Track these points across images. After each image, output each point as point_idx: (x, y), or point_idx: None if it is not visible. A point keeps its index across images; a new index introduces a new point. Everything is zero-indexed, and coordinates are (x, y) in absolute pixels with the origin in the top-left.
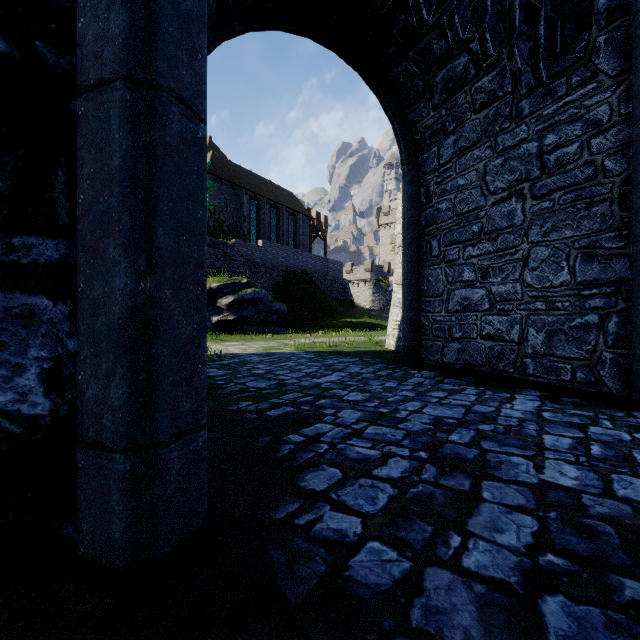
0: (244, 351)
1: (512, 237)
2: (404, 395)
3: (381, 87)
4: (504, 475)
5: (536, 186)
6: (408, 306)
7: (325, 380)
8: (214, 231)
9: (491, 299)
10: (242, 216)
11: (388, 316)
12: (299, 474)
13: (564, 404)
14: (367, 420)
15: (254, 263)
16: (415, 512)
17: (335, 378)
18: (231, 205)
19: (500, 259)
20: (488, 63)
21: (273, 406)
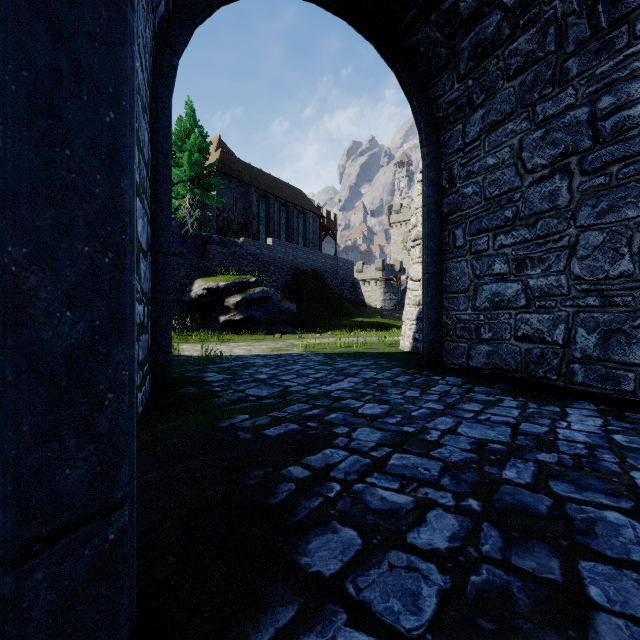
0: (249, 352)
1: (555, 221)
2: (430, 408)
3: (398, 59)
4: (607, 548)
5: (587, 159)
6: (428, 303)
7: (336, 387)
8: (223, 230)
9: (528, 294)
10: (251, 214)
11: (400, 316)
12: (299, 539)
13: (634, 422)
14: (389, 444)
15: (263, 262)
16: (488, 634)
17: (347, 385)
18: (240, 203)
19: (540, 248)
20: (526, 19)
21: (273, 422)
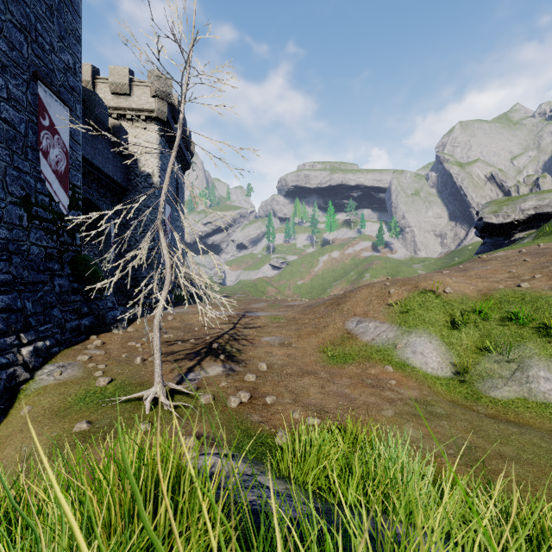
0: None
1: None
2: None
3: None
4: None
5: None
6: None
7: None
8: None
9: None
10: None
11: None
12: None
13: None
14: None
15: None
16: None
17: None
18: None
19: None
20: None
21: None
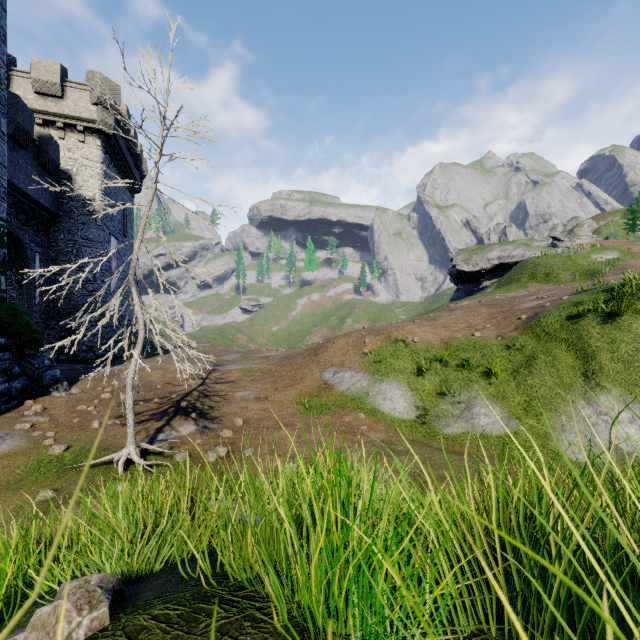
0: None
1: None
2: None
3: None
4: None
5: None
6: None
7: None
8: None
9: None
10: None
11: None
12: None
13: None
14: None
15: None
16: None
17: None
18: None
19: None
20: None
21: None
